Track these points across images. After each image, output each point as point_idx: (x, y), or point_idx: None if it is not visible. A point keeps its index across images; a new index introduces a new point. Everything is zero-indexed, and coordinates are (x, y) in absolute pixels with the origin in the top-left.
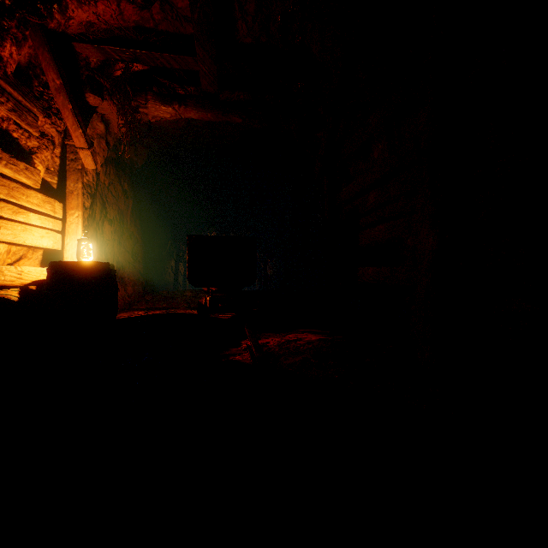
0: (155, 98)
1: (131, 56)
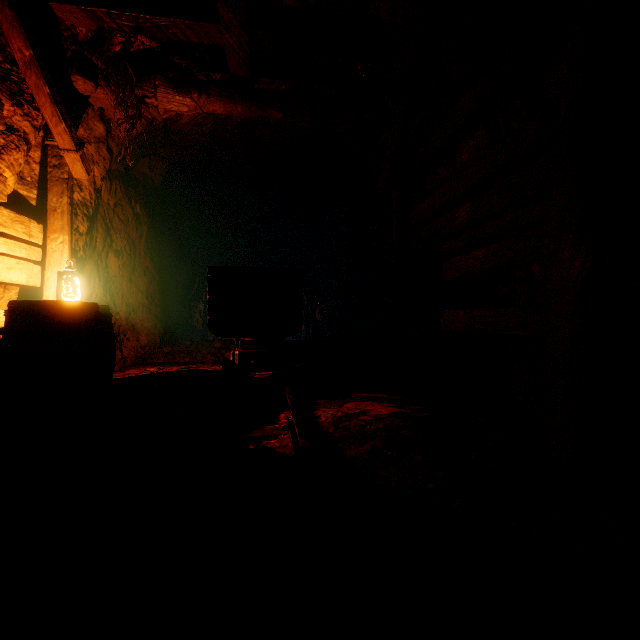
0: (167, 84)
1: (132, 24)
